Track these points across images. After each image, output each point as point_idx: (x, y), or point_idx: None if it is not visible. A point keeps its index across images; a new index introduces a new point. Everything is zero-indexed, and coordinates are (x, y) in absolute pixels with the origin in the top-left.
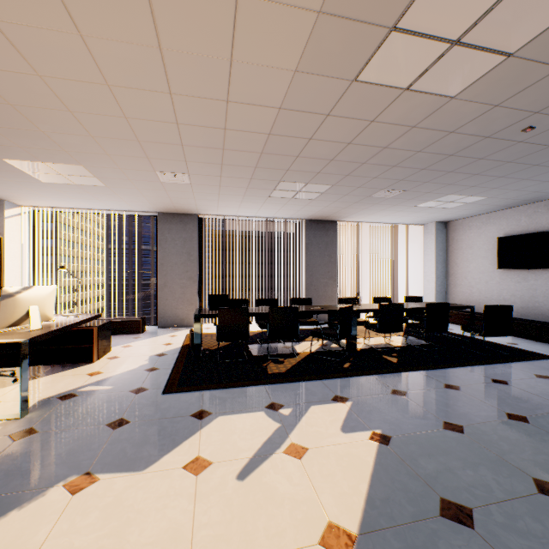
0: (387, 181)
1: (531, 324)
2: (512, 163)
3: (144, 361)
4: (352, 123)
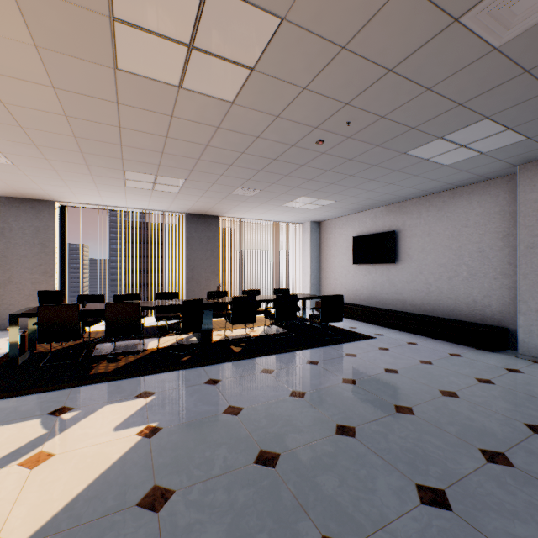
0: (236, 179)
1: (370, 310)
2: (332, 172)
3: None
4: (152, 115)
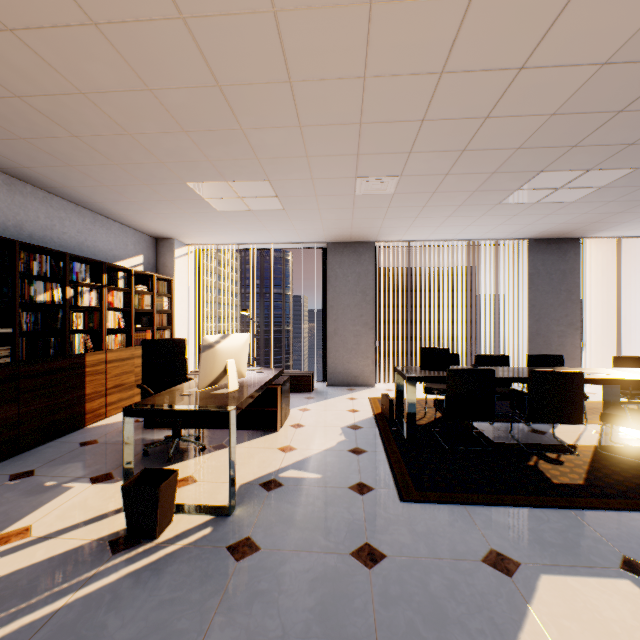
0: None
1: None
2: None
3: (338, 435)
4: None
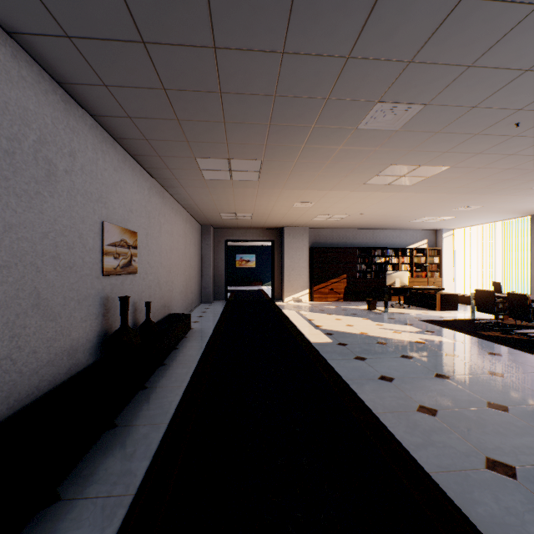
0: None
1: None
2: None
3: (451, 316)
4: (451, 181)
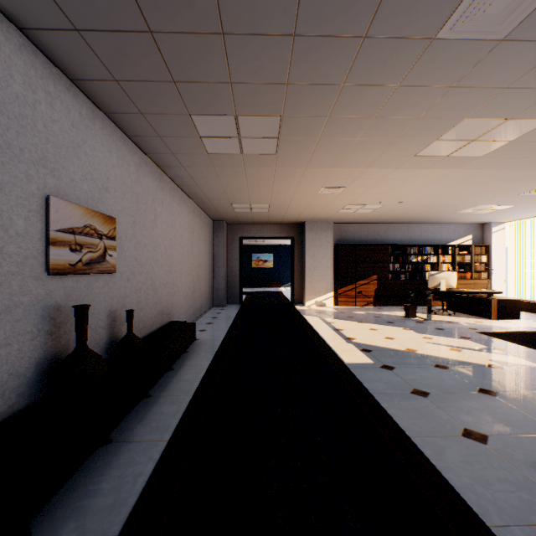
0: None
1: None
2: None
3: (514, 326)
4: None
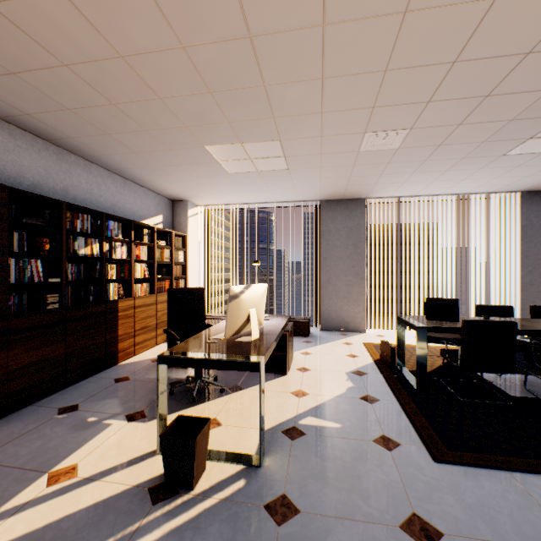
0: None
1: None
2: None
3: (346, 381)
4: None
